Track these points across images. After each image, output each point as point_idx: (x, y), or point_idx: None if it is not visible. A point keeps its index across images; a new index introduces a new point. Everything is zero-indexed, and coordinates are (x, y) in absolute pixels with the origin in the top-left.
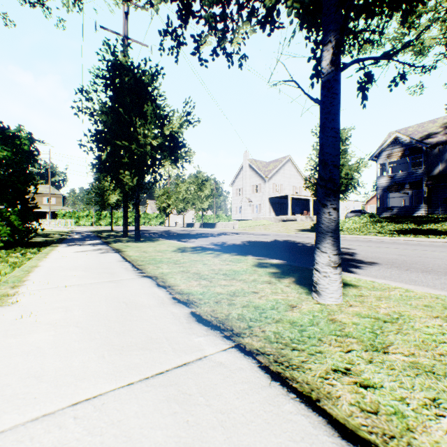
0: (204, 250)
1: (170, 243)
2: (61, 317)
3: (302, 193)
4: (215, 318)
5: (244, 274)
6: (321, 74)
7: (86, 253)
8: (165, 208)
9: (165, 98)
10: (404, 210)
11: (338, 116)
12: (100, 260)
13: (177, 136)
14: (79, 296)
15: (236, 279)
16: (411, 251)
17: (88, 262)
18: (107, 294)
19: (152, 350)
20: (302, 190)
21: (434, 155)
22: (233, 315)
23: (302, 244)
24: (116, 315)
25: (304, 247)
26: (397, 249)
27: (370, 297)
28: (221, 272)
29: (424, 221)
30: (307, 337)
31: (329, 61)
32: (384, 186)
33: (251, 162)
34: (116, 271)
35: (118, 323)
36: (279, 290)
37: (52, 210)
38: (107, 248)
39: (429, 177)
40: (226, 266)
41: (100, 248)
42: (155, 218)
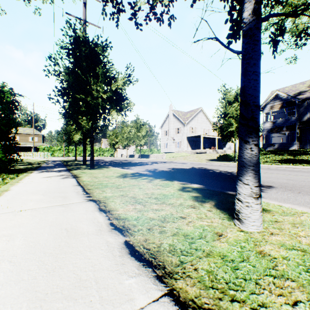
0: (141, 176)
1: (116, 170)
2: (0, 248)
3: (210, 133)
4: (147, 250)
5: (172, 198)
6: (243, 24)
7: (51, 179)
8: (114, 144)
9: (112, 64)
10: (282, 146)
11: (259, 61)
12: (60, 184)
13: (121, 92)
14: (28, 222)
15: (165, 203)
16: (295, 176)
17: (49, 187)
18: (53, 219)
19: (77, 300)
20: (210, 131)
21: (303, 107)
22: (164, 246)
23: (213, 170)
24: (54, 245)
25: (214, 173)
26: (284, 175)
27: (285, 223)
28: (153, 196)
29: (298, 154)
30: (243, 279)
31: (251, 11)
32: (268, 129)
33: (174, 112)
34: (69, 195)
35: (52, 257)
36: (203, 215)
37: (35, 146)
38: (68, 174)
39: (300, 122)
40: (157, 190)
41: (62, 174)
42: (107, 151)
